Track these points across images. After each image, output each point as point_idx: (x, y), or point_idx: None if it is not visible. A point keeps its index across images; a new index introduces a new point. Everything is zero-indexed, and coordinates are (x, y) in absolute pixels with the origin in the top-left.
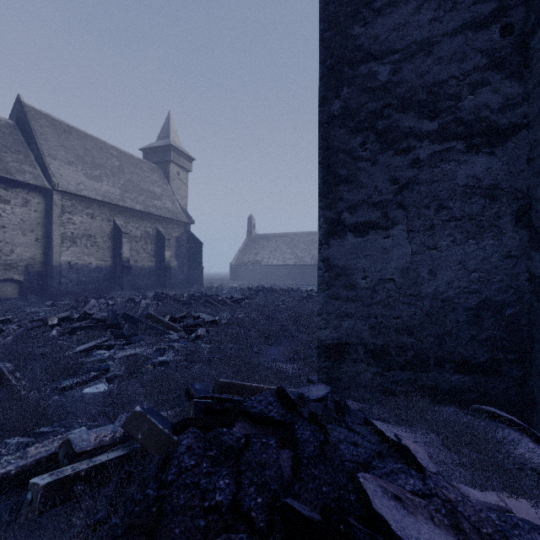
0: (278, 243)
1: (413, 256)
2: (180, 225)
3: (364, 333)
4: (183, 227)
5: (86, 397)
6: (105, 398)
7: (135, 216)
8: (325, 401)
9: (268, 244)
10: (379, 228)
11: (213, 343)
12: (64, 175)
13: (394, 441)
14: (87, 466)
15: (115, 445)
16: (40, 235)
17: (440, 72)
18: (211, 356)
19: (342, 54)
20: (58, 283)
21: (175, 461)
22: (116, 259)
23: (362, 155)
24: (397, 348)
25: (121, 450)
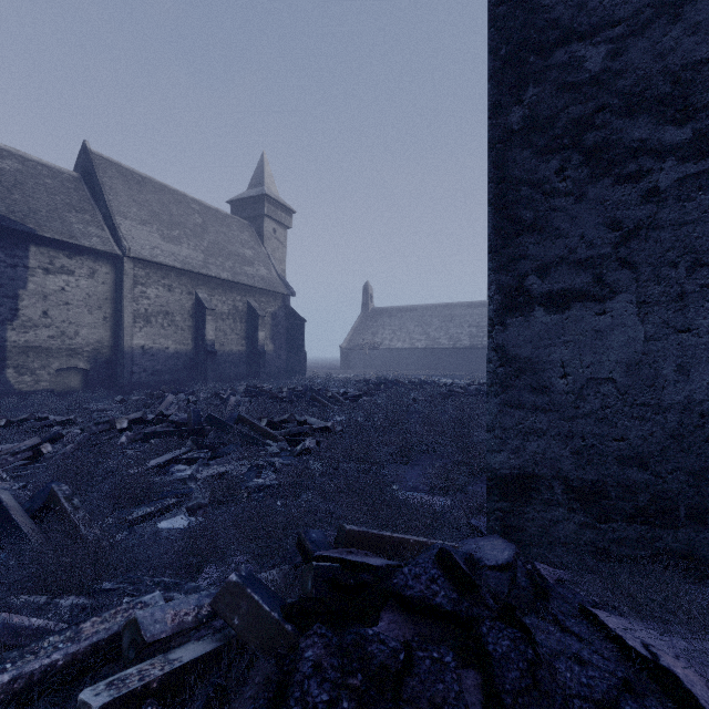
0: (404, 319)
1: (647, 342)
2: (276, 298)
3: (564, 461)
4: (281, 300)
5: (161, 540)
6: (186, 543)
7: (221, 287)
8: (510, 570)
9: (390, 320)
10: (588, 299)
11: (327, 461)
12: (137, 237)
13: (645, 658)
14: (161, 671)
15: (200, 624)
16: (109, 313)
17: (696, 48)
18: (326, 482)
19: (526, 36)
20: (130, 372)
21: (297, 690)
22: (199, 342)
23: (559, 188)
24: (620, 487)
25: (210, 641)
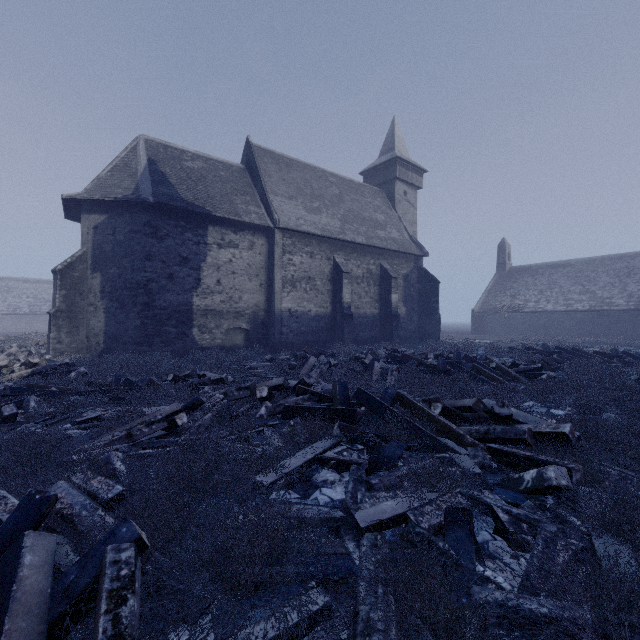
0: (554, 277)
1: None
2: (408, 259)
3: None
4: (412, 261)
5: None
6: None
7: (356, 251)
8: None
9: (535, 279)
10: None
11: None
12: (285, 210)
13: None
14: None
15: None
16: (264, 280)
17: None
18: None
19: None
20: (279, 333)
21: None
22: (336, 305)
23: None
24: None
25: None
